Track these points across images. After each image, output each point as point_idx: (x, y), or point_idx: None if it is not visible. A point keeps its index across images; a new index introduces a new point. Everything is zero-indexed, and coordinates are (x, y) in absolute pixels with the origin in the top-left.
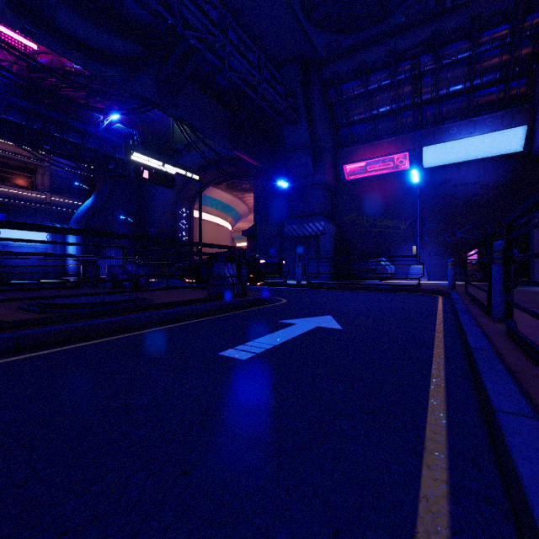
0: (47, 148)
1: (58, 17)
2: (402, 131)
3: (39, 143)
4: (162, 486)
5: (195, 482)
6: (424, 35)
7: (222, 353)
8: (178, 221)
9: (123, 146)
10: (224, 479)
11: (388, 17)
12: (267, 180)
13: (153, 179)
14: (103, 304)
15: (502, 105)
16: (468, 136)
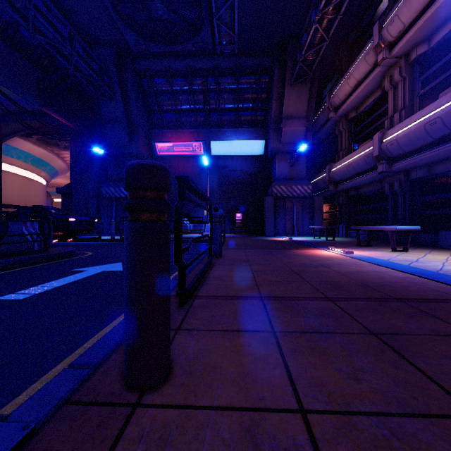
0: None
1: None
2: (198, 126)
3: None
4: None
5: None
6: (209, 65)
7: (0, 298)
8: None
9: None
10: None
11: (184, 43)
12: (85, 143)
13: None
14: None
15: (253, 124)
16: (236, 140)
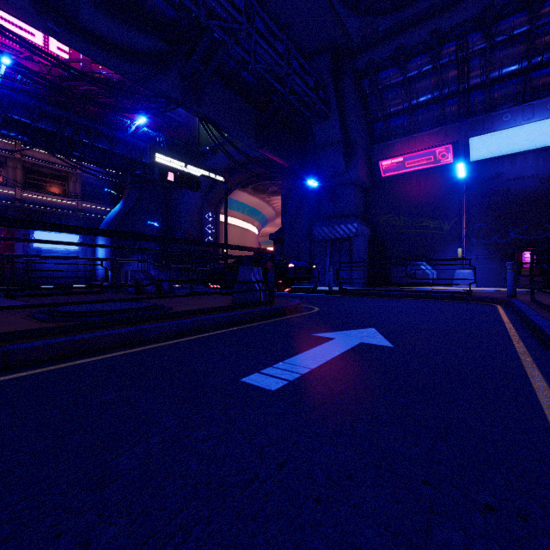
0: (77, 155)
1: (81, 14)
2: (446, 122)
3: (69, 150)
4: None
5: None
6: (474, 11)
7: (245, 379)
8: (204, 225)
9: (148, 148)
10: None
11: None
12: (295, 181)
13: (178, 182)
14: (115, 312)
15: None
16: (525, 123)
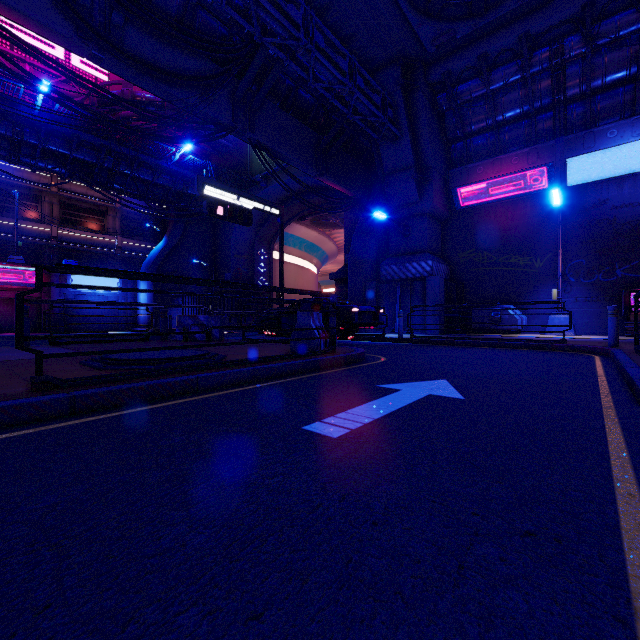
0: (118, 188)
1: (126, 38)
2: (538, 140)
3: (109, 182)
4: (221, 636)
5: (269, 636)
6: (570, 10)
7: (307, 427)
8: (256, 264)
9: (195, 180)
10: (311, 635)
11: None
12: (360, 212)
13: (228, 216)
14: (169, 360)
15: None
16: (635, 140)
